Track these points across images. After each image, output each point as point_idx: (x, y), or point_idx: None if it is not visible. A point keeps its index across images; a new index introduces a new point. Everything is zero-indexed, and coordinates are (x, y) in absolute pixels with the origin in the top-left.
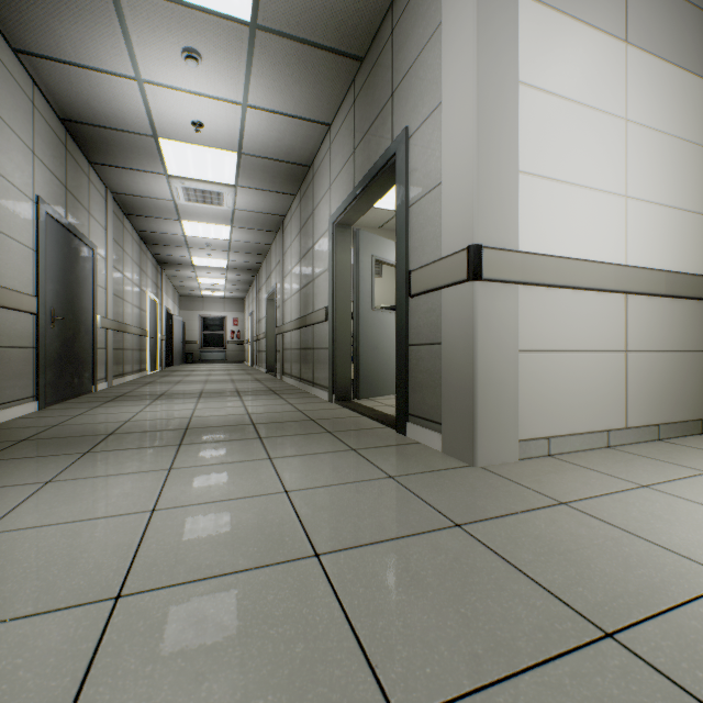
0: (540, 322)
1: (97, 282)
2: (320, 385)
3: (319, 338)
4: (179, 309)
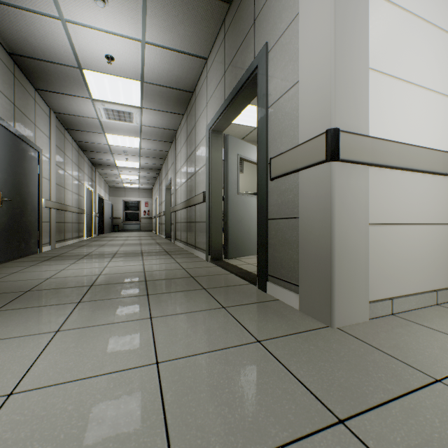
0: (385, 199)
1: (41, 175)
2: (200, 248)
3: (199, 215)
4: (109, 196)
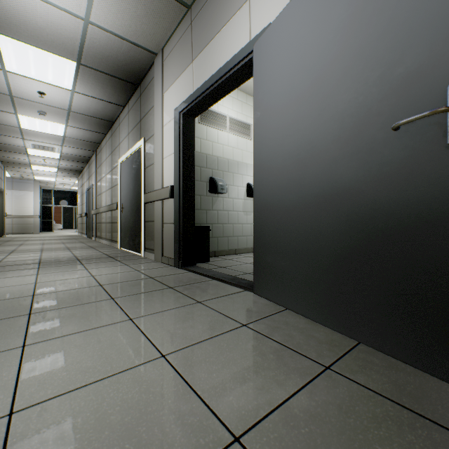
0: None
1: (93, 198)
2: None
3: None
4: None
